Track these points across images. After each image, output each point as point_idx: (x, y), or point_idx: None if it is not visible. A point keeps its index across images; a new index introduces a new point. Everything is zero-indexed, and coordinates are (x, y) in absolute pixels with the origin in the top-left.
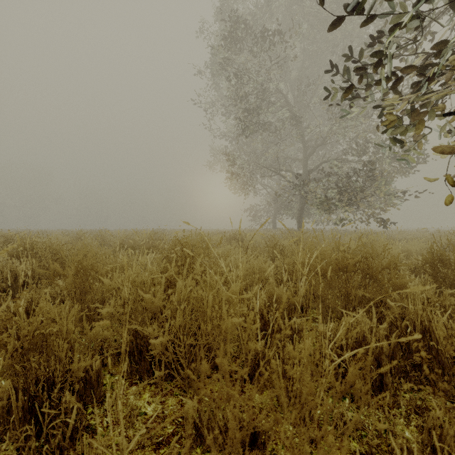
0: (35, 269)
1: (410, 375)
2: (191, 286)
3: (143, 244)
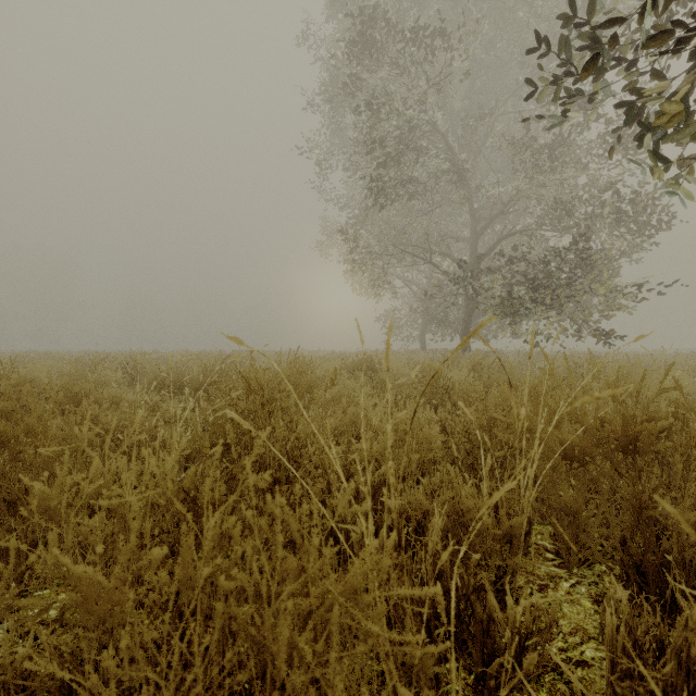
0: None
1: None
2: (216, 561)
3: (198, 379)
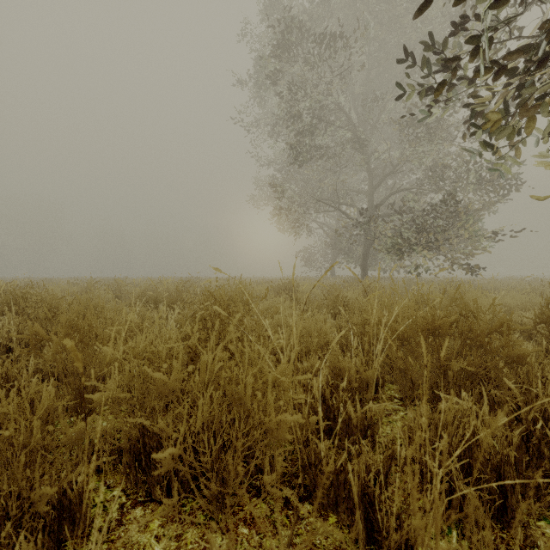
0: (21, 330)
1: (543, 491)
2: (221, 362)
3: (168, 297)
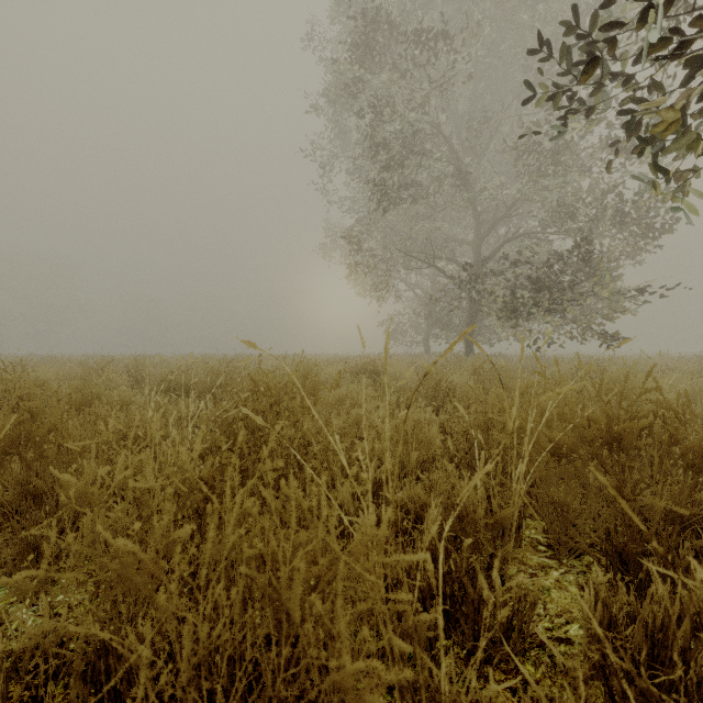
0: None
1: None
2: (241, 530)
3: (203, 382)
